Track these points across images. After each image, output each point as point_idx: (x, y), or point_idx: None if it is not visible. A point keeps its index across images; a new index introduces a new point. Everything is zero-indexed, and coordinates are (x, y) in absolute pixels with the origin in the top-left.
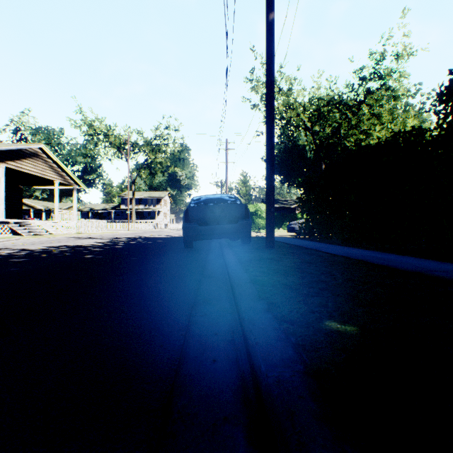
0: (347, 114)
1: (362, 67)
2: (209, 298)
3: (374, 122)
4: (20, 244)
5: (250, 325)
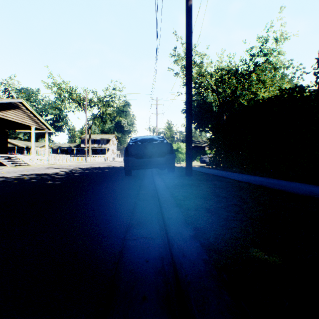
0: (242, 80)
1: (252, 47)
2: (141, 220)
3: (260, 86)
4: (2, 173)
5: (180, 256)
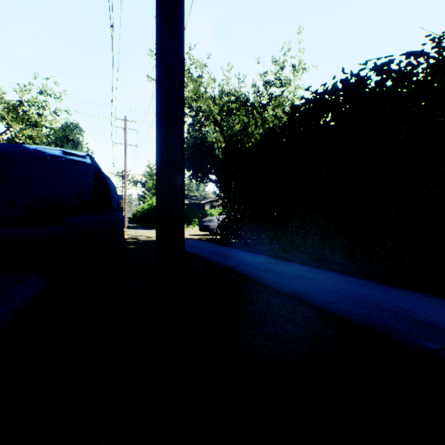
0: (255, 113)
1: (266, 72)
2: None
3: None
4: None
5: None
